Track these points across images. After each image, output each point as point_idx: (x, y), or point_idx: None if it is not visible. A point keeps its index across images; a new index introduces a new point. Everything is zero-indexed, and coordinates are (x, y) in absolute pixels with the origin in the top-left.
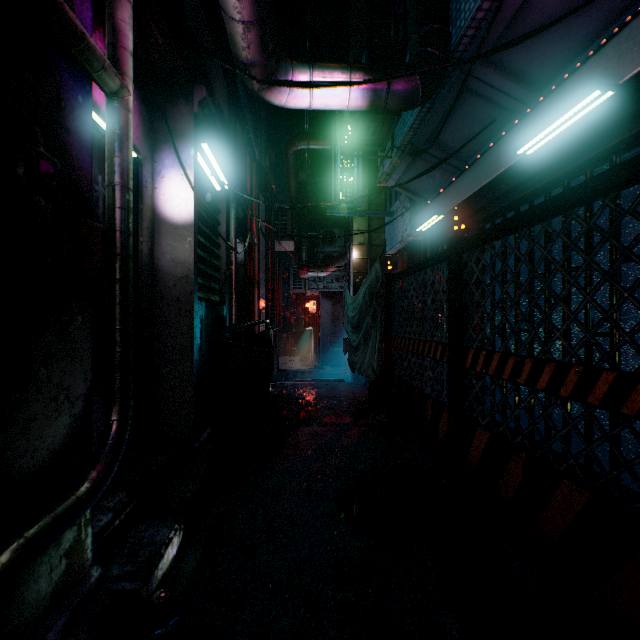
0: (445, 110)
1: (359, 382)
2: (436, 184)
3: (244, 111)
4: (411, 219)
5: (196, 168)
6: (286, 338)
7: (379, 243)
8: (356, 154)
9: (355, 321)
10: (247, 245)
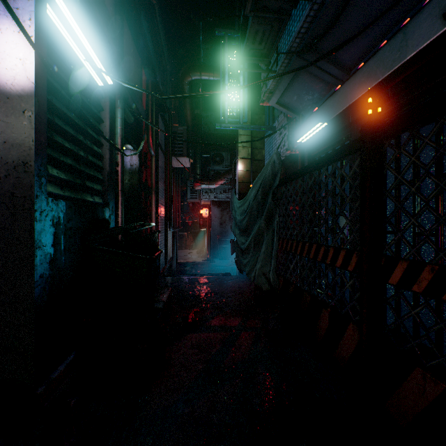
0: (338, 4)
1: (243, 276)
2: (315, 100)
3: (153, 63)
4: (289, 136)
5: (42, 23)
6: (186, 236)
7: (260, 158)
8: (242, 74)
9: (244, 224)
10: (139, 151)
